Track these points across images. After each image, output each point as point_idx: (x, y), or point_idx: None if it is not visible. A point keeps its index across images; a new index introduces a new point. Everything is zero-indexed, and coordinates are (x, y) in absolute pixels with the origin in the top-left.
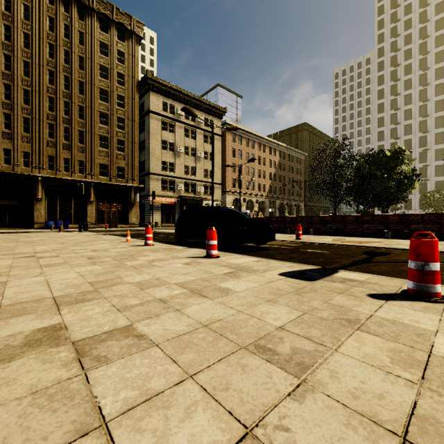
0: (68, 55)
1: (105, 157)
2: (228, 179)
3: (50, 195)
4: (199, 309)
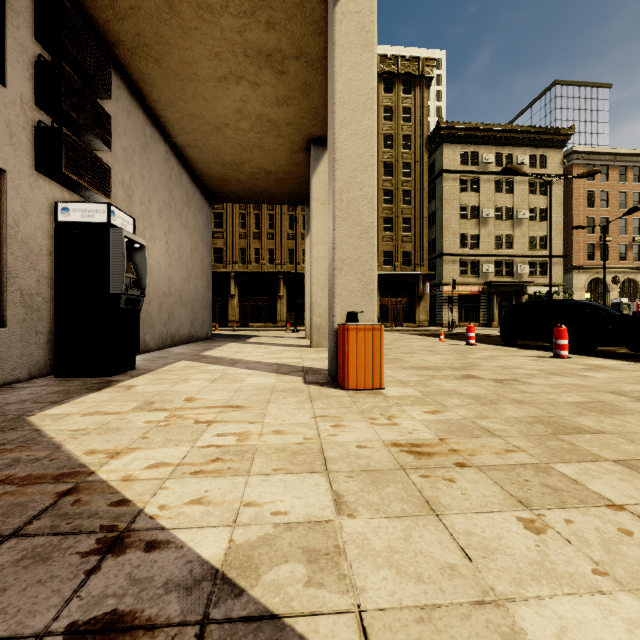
0: None
1: (389, 242)
2: (577, 246)
3: None
4: (561, 379)
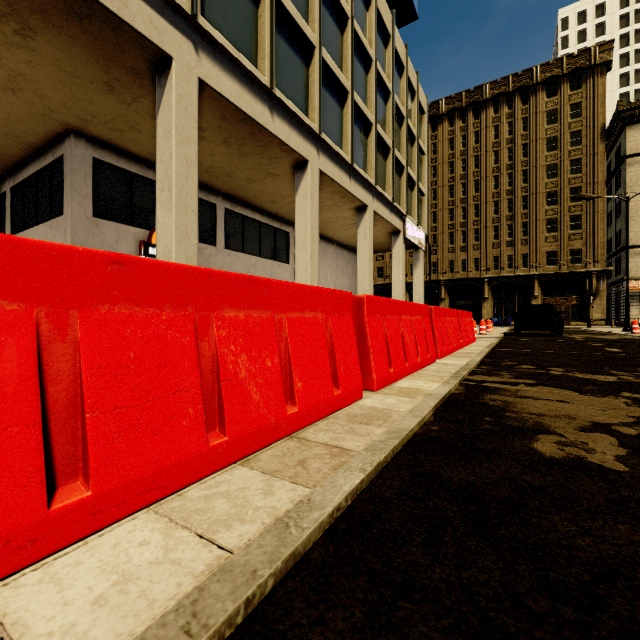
0: (511, 151)
1: (553, 242)
2: None
3: (496, 294)
4: None
